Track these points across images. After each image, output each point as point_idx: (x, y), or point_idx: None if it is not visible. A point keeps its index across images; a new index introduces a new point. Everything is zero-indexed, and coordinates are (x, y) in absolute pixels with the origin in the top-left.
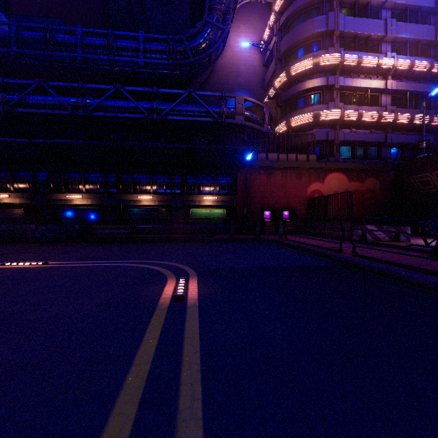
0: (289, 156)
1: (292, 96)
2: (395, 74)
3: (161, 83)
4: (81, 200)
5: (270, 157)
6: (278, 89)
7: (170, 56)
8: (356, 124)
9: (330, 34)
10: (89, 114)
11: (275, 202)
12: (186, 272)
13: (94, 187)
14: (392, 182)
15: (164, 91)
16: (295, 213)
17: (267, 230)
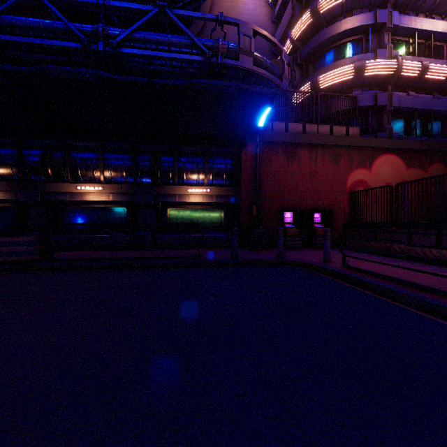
0: (319, 128)
1: (319, 45)
2: None
3: None
4: None
5: (292, 129)
6: (296, 41)
7: None
8: (416, 84)
9: None
10: None
11: (299, 197)
12: None
13: (3, 171)
14: None
15: (118, 4)
16: (332, 214)
17: (289, 242)
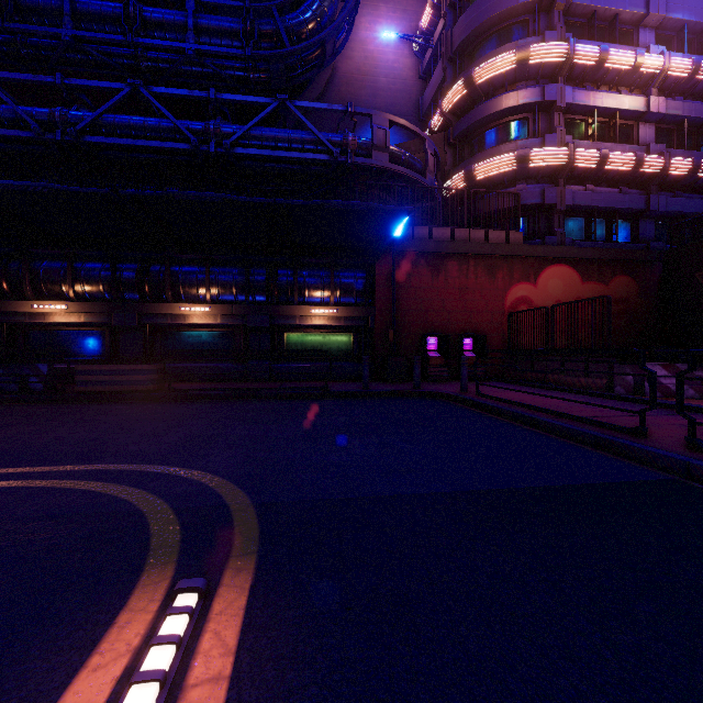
0: (472, 233)
1: (476, 124)
2: (664, 86)
3: (239, 116)
4: (64, 314)
5: (437, 235)
6: (448, 114)
7: (246, 42)
8: (595, 175)
9: (547, 8)
10: (78, 140)
11: (447, 319)
12: (229, 524)
13: (93, 289)
14: (659, 284)
15: (231, 98)
16: (485, 340)
17: (432, 373)
